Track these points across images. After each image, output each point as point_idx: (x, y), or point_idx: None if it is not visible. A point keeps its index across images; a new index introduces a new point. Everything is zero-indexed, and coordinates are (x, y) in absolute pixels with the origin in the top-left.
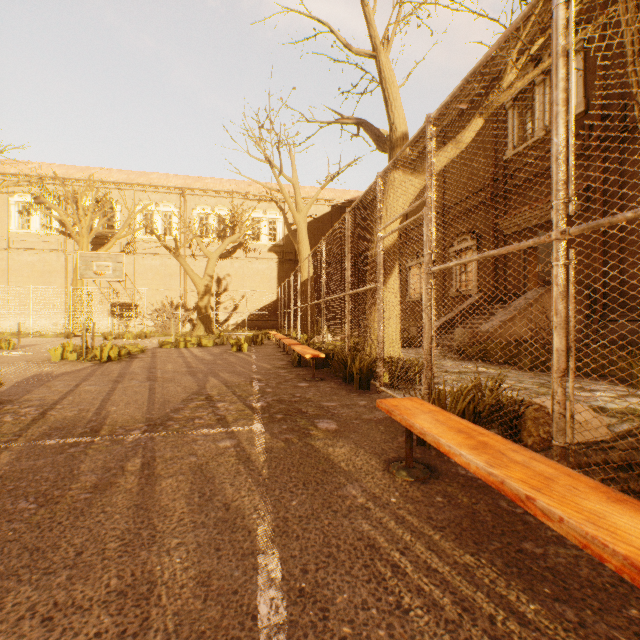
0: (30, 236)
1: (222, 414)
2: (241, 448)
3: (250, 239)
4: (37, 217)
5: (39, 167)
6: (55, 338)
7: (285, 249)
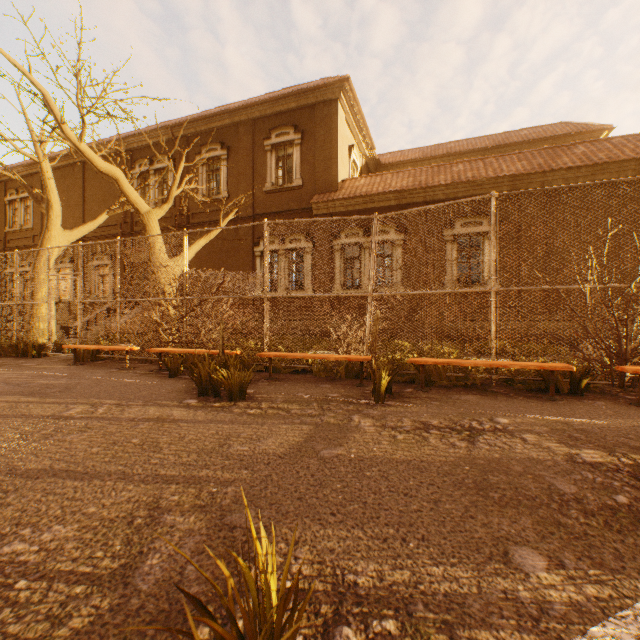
0: None
1: None
2: None
3: None
4: None
5: None
6: None
7: None
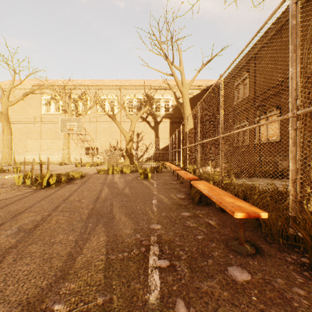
0: (50, 115)
1: None
2: None
3: (154, 111)
4: (53, 106)
5: (54, 81)
6: (55, 165)
7: (174, 116)
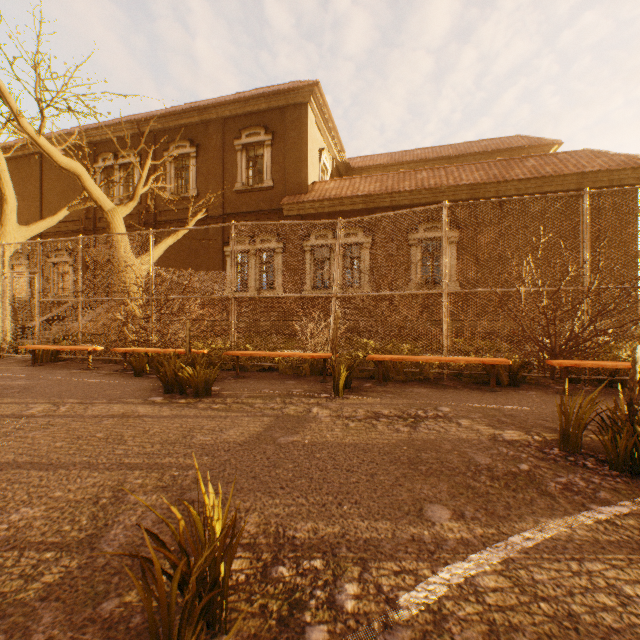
0: None
1: None
2: None
3: None
4: None
5: None
6: None
7: None
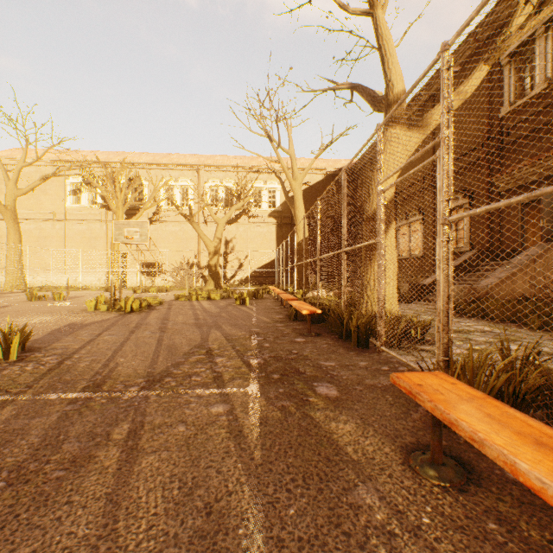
0: (81, 210)
1: (219, 371)
2: (233, 416)
3: (253, 206)
4: (86, 194)
5: (87, 154)
6: (97, 291)
7: (283, 214)
